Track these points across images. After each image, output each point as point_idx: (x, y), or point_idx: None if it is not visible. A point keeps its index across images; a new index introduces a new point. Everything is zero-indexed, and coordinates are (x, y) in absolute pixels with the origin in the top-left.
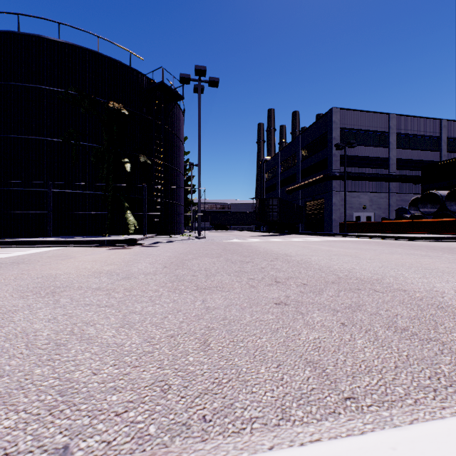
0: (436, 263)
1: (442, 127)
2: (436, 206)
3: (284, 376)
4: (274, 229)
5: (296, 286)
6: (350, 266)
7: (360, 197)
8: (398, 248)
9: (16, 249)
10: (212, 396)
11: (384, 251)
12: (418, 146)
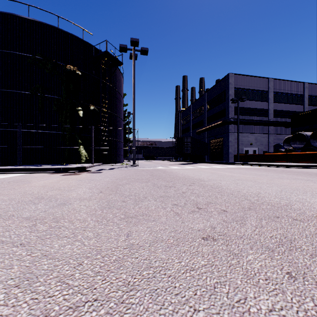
0: None
1: (305, 88)
2: (302, 143)
3: None
4: (187, 159)
5: (217, 213)
6: (255, 190)
7: (248, 137)
8: (283, 173)
9: None
10: None
11: (274, 177)
12: (288, 101)
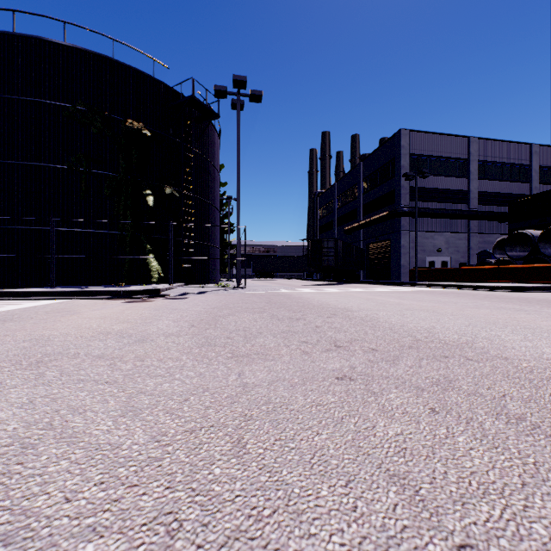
0: (536, 320)
1: (533, 154)
2: (526, 249)
3: (358, 503)
4: (330, 277)
5: (363, 352)
6: (428, 324)
7: (434, 238)
8: (484, 300)
9: (7, 301)
10: (247, 544)
11: (468, 305)
12: (504, 176)
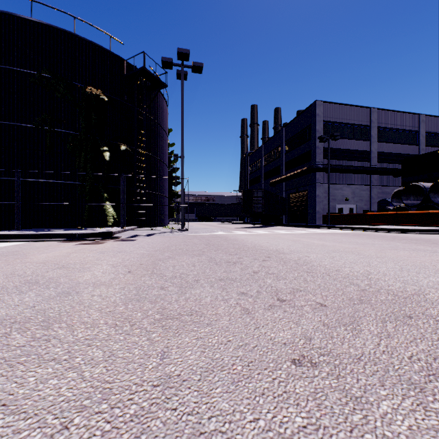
0: None
1: (421, 122)
2: (419, 198)
3: None
4: (258, 221)
5: (311, 309)
6: (362, 268)
7: (342, 189)
8: (395, 242)
9: None
10: None
11: (384, 246)
12: (398, 140)
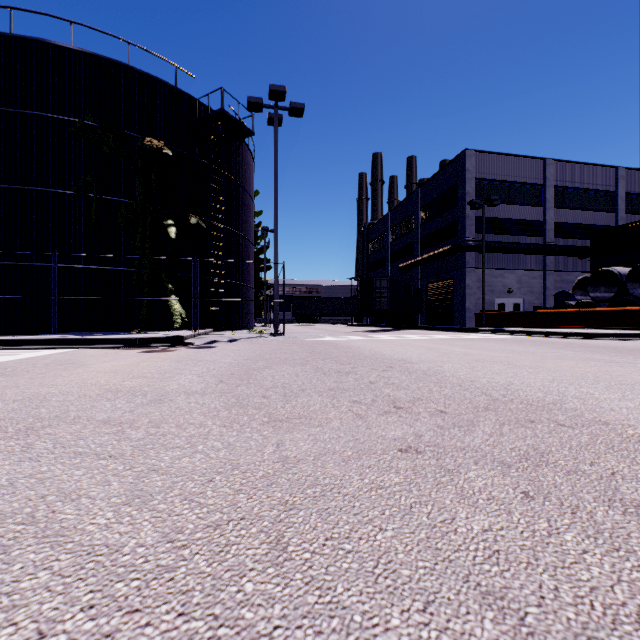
0: (632, 374)
1: (619, 179)
2: (612, 290)
3: (443, 638)
4: (382, 322)
5: (429, 415)
6: (504, 379)
7: (503, 277)
8: (566, 350)
9: (1, 351)
10: None
11: (547, 355)
12: (585, 205)
